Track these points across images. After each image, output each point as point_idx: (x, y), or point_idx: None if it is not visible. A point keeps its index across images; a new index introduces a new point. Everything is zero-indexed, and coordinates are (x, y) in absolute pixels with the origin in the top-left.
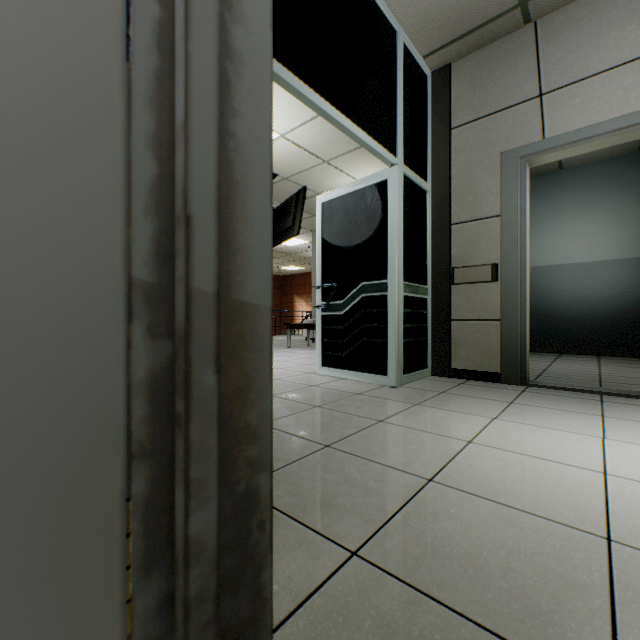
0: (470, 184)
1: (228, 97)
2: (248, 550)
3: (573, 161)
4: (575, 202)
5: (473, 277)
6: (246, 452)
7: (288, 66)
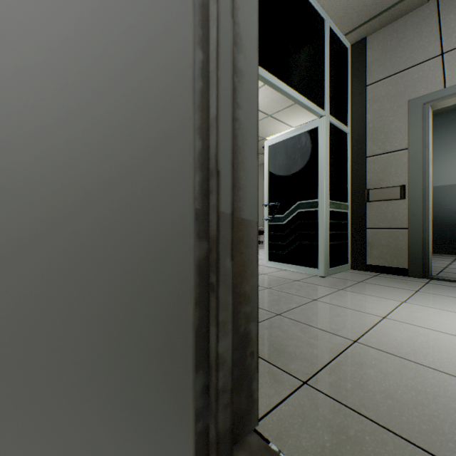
0: (382, 126)
1: (235, 97)
2: (245, 368)
3: None
4: None
5: (384, 196)
6: (244, 309)
7: None
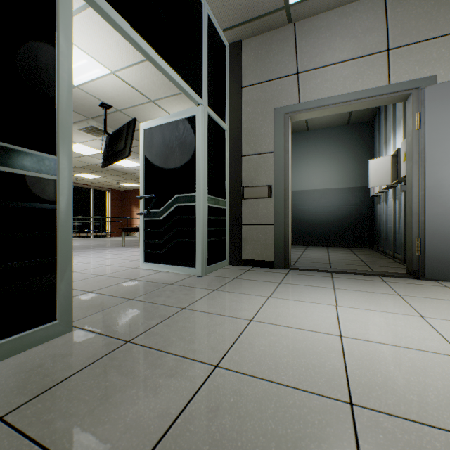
0: (254, 128)
1: None
2: None
3: (314, 126)
4: (315, 151)
5: (256, 194)
6: None
7: None
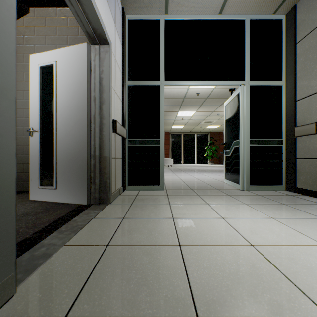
0: (306, 74)
1: (103, 130)
2: (106, 189)
3: None
4: None
5: (304, 132)
6: (105, 176)
7: (173, 79)
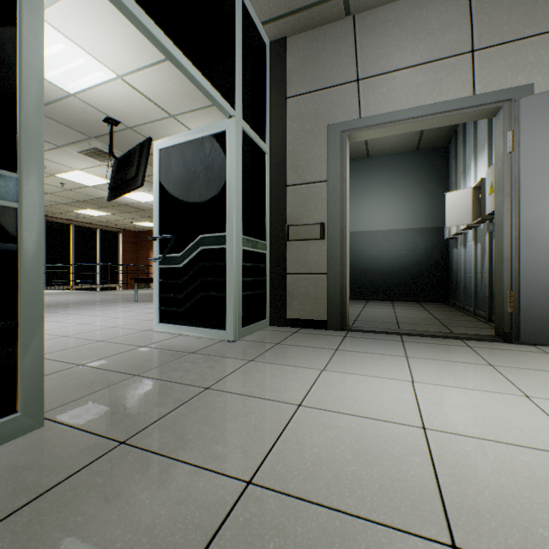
0: (303, 150)
1: None
2: None
3: (376, 151)
4: (377, 183)
5: (305, 235)
6: None
7: None
